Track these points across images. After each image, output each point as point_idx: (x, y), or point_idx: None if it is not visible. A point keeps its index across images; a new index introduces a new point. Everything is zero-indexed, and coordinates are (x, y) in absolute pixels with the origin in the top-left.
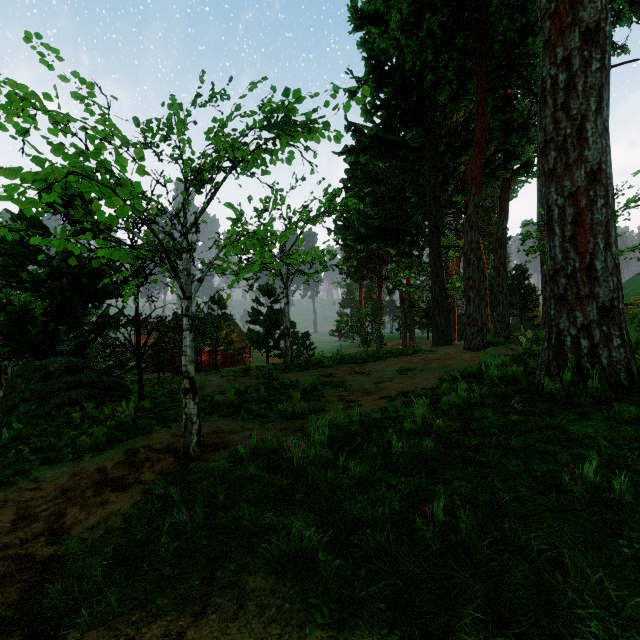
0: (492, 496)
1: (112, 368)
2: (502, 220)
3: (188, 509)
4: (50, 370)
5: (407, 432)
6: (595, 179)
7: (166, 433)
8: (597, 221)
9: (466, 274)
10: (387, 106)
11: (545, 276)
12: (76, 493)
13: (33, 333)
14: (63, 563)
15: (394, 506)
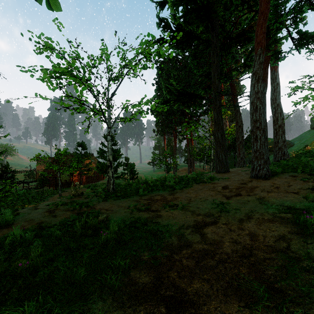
0: None
1: None
2: (263, 87)
3: None
4: None
5: None
6: None
7: None
8: None
9: (253, 117)
10: (187, 1)
11: (276, 129)
12: None
13: None
14: None
15: None
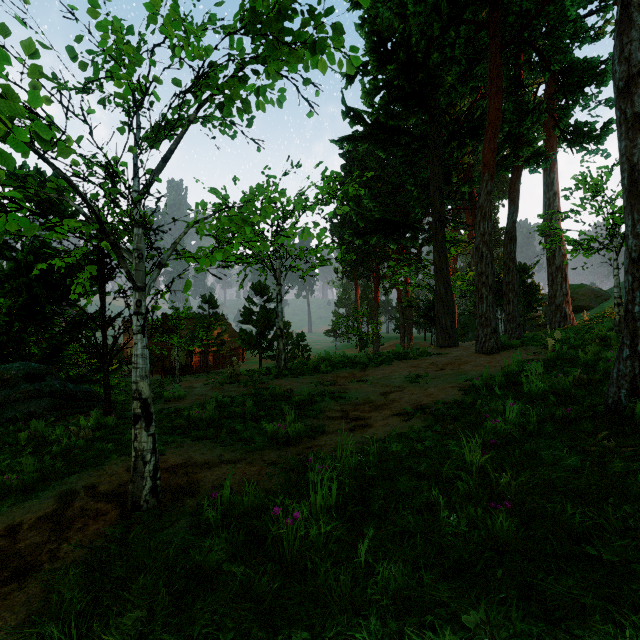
0: None
1: (89, 372)
2: (512, 212)
3: None
4: (5, 378)
5: (461, 493)
6: None
7: (122, 465)
8: None
9: (478, 269)
10: (389, 88)
11: (552, 274)
12: None
13: None
14: None
15: None
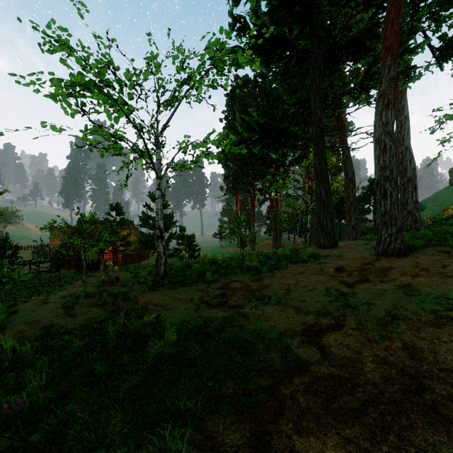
0: None
1: None
2: None
3: None
4: None
5: None
6: None
7: None
8: None
9: (380, 162)
10: None
11: (404, 184)
12: None
13: None
14: None
15: None
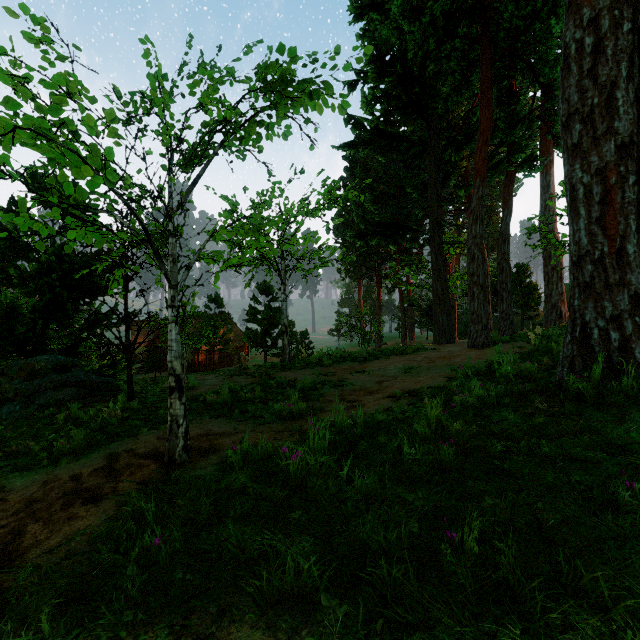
0: (532, 517)
1: (105, 367)
2: (506, 215)
3: (165, 528)
4: (36, 369)
5: (420, 436)
6: (626, 153)
7: (152, 436)
8: (629, 200)
9: (470, 269)
10: (388, 97)
11: (548, 273)
12: (43, 506)
13: (21, 331)
14: (5, 600)
15: (412, 529)
